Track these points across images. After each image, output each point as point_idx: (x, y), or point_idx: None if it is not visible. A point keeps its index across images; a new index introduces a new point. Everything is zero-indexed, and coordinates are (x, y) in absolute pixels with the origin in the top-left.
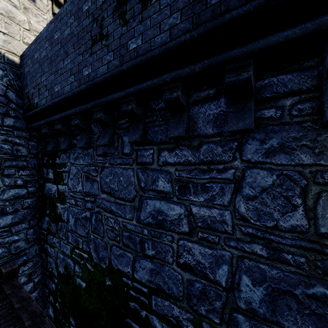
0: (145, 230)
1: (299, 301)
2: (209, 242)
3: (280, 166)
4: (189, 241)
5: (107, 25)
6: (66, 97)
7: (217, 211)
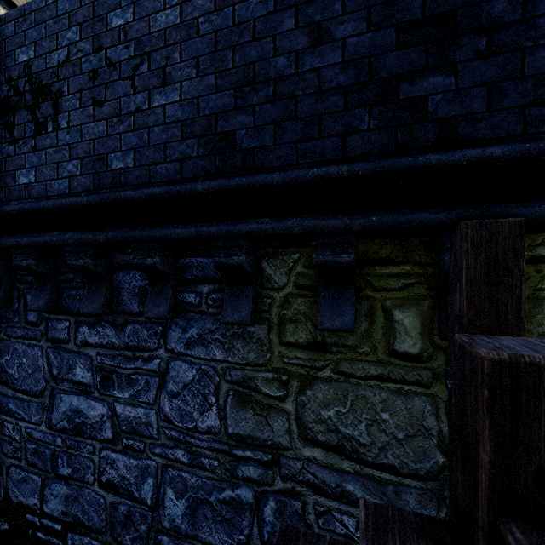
0: (58, 440)
1: (213, 509)
2: (135, 451)
3: (199, 360)
4: (113, 450)
5: None
6: None
7: (143, 410)
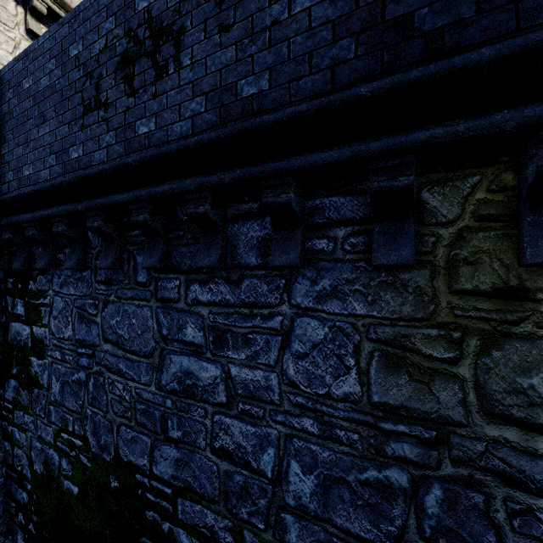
0: (168, 401)
1: (352, 490)
2: (252, 417)
3: (332, 316)
4: (228, 415)
5: (106, 88)
6: (42, 188)
7: (262, 373)
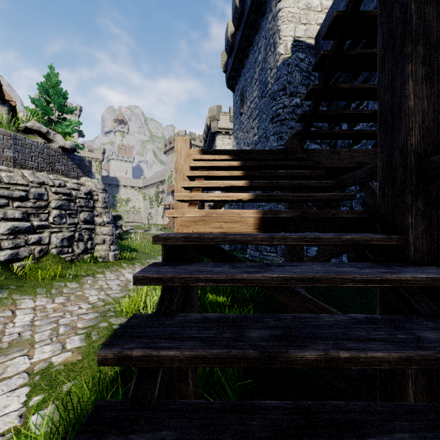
0: None
1: None
2: None
3: None
4: None
5: None
6: None
7: None
